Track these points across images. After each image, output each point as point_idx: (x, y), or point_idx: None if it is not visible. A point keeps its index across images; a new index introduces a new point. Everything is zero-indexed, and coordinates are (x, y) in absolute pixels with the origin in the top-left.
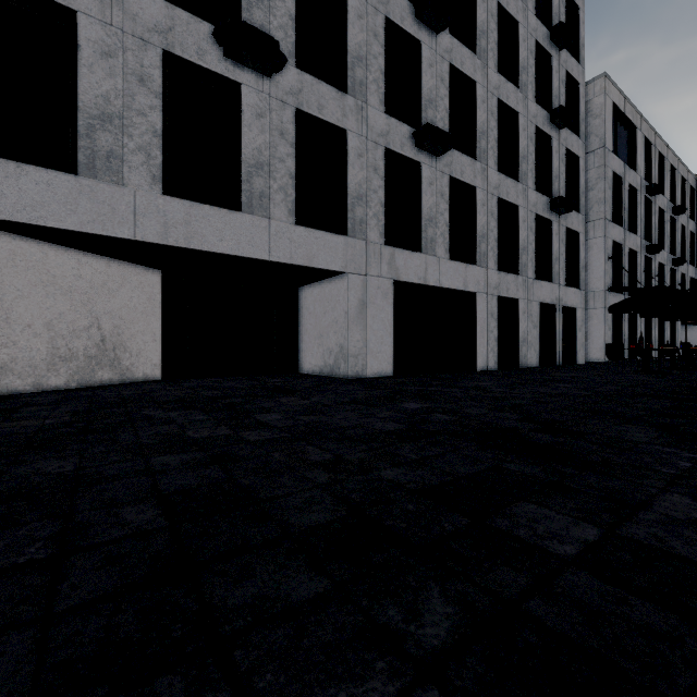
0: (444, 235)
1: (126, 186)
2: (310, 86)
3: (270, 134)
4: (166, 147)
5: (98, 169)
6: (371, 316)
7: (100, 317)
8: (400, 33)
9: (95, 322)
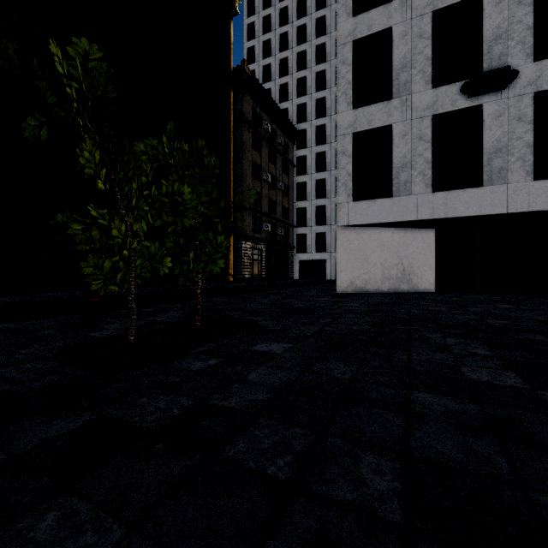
0: None
1: (413, 195)
2: None
3: (508, 124)
4: (433, 165)
5: (400, 191)
6: None
7: (402, 258)
8: None
9: (400, 261)
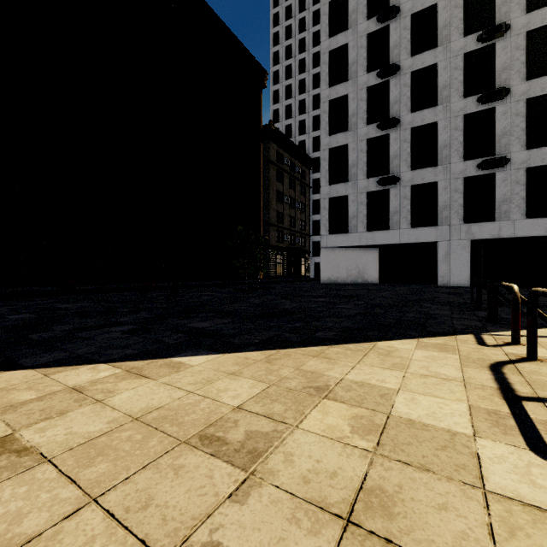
0: (520, 206)
1: (358, 232)
2: (417, 174)
3: (400, 200)
4: (368, 217)
5: (352, 230)
6: (453, 258)
7: (358, 265)
8: (478, 112)
9: (357, 266)
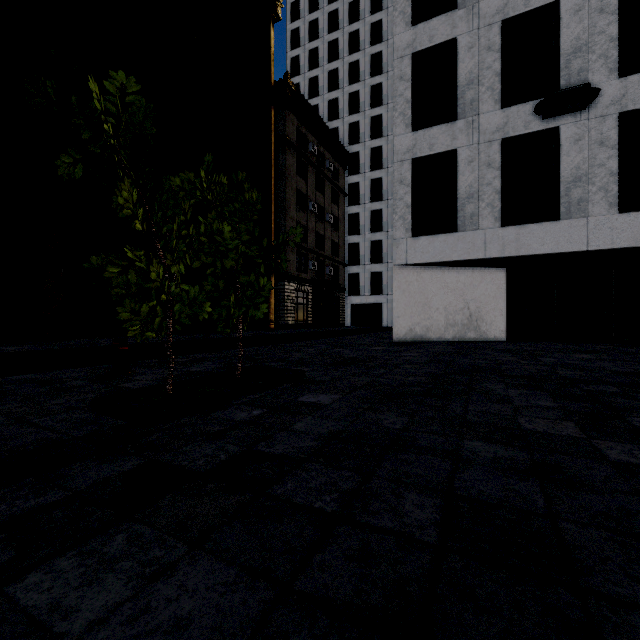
0: None
1: (480, 229)
2: (637, 83)
3: (588, 150)
4: (503, 196)
5: (466, 225)
6: None
7: (469, 302)
8: None
9: (466, 305)
